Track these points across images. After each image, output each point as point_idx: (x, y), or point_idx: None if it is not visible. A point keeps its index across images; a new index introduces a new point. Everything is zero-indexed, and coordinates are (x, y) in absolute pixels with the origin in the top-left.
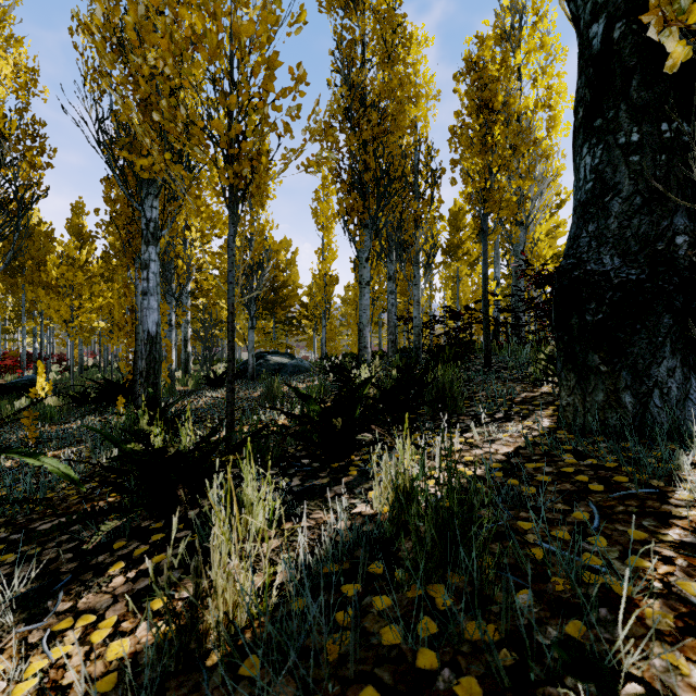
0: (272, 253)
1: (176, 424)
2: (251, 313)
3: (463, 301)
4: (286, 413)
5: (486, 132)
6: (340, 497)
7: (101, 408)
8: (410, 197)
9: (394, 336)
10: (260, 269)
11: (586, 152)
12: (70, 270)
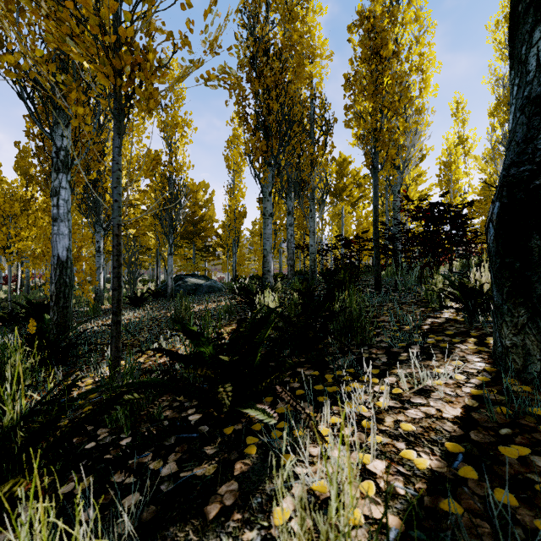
0: (192, 193)
1: (69, 354)
2: (170, 241)
3: (350, 233)
4: (172, 356)
5: (377, 78)
6: (228, 519)
7: (24, 327)
8: (307, 142)
9: (292, 261)
10: (178, 203)
11: (540, 36)
12: (7, 202)
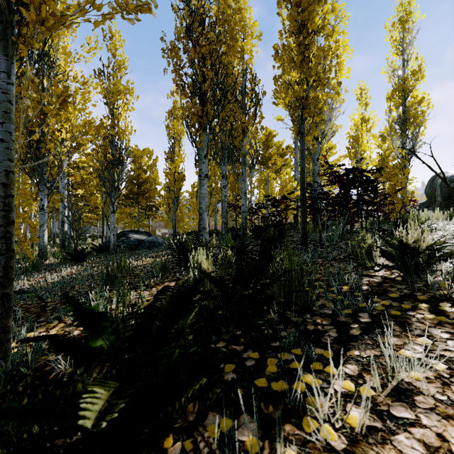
0: (136, 158)
1: None
2: (112, 200)
3: (275, 194)
4: (57, 351)
5: (304, 50)
6: None
7: None
8: (239, 111)
9: (226, 219)
10: (120, 164)
11: None
12: None
